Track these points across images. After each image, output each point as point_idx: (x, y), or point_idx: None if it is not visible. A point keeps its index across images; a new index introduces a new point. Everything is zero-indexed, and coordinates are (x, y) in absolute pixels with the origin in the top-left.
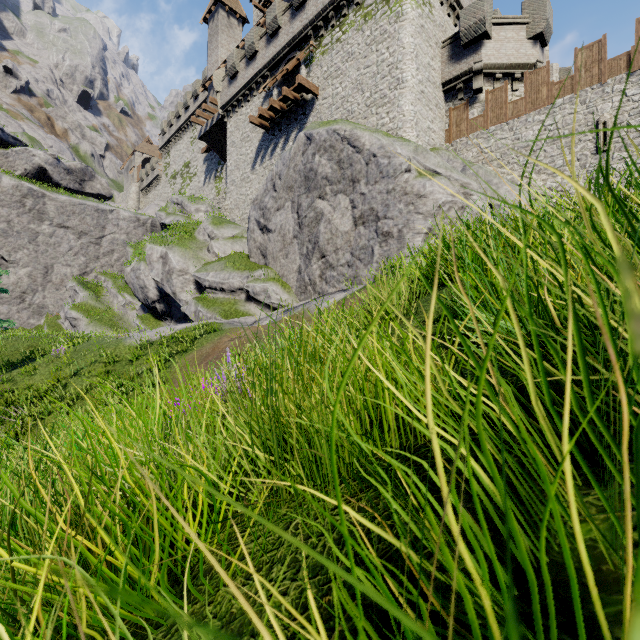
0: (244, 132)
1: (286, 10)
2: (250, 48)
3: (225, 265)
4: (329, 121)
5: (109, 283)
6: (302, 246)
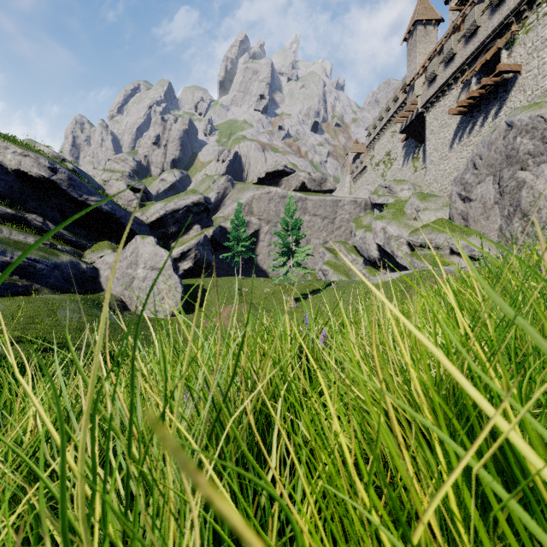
0: (442, 120)
1: (485, 10)
2: (448, 54)
3: (431, 230)
4: (531, 105)
5: (342, 247)
6: (503, 210)
